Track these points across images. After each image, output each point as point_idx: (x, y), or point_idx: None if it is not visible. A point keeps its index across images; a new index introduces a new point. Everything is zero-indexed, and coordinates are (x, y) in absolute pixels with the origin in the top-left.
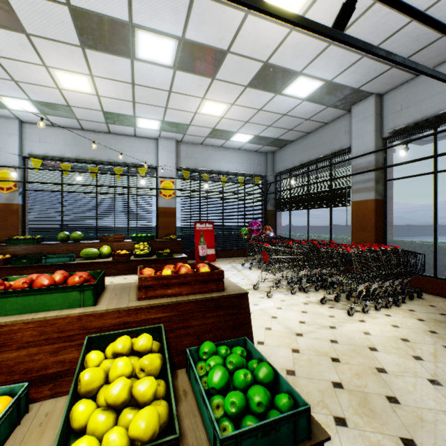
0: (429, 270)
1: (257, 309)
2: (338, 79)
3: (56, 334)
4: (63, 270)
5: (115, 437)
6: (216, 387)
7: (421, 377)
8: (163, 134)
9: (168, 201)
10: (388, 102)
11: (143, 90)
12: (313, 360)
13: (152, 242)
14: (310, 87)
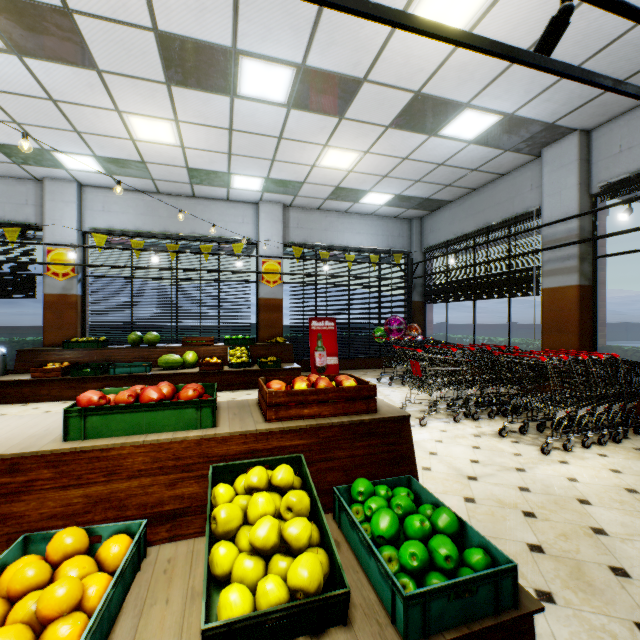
0: None
1: None
2: (523, 110)
3: (171, 462)
4: (137, 383)
5: (273, 587)
6: (385, 535)
7: None
8: (266, 197)
9: (272, 289)
10: (599, 142)
11: (244, 137)
12: (497, 514)
13: (251, 346)
14: (480, 124)
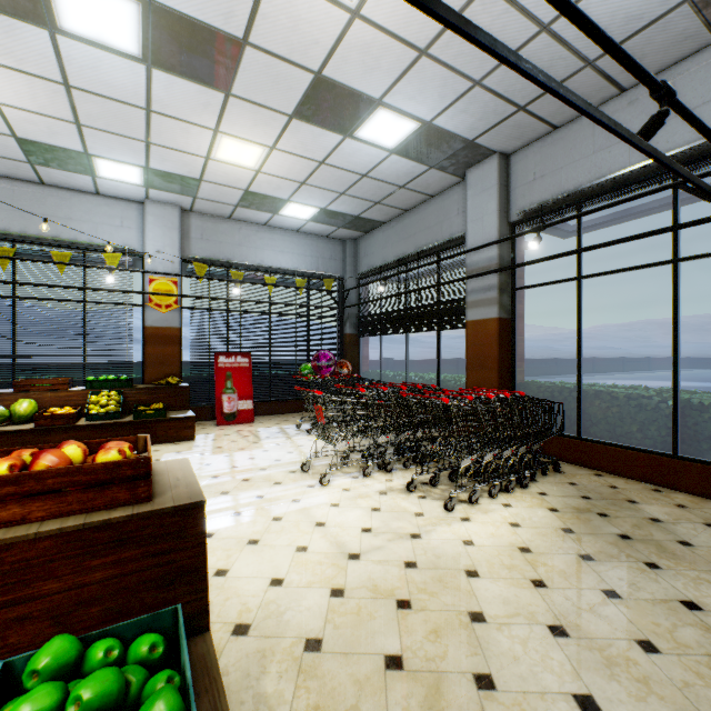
0: (572, 427)
1: (295, 509)
2: (441, 120)
3: None
4: None
5: None
6: None
7: (540, 623)
8: (154, 195)
9: (165, 315)
10: (517, 168)
11: (93, 101)
12: (365, 610)
13: (128, 390)
14: (399, 130)
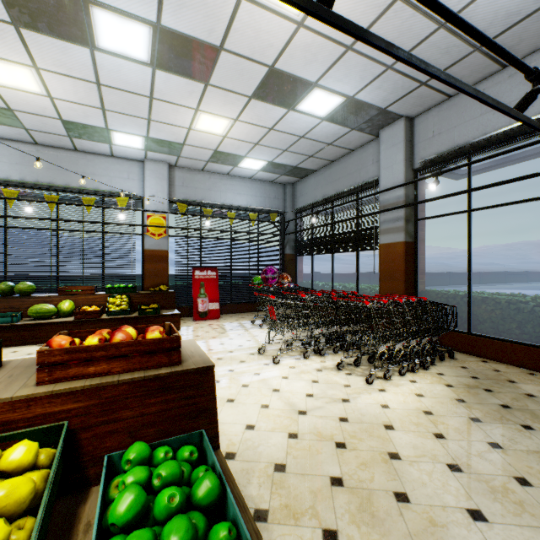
0: (463, 325)
1: (257, 379)
2: (361, 95)
3: None
4: (1, 334)
5: None
6: (118, 522)
7: (440, 462)
8: (150, 155)
9: (157, 241)
10: (419, 127)
11: (114, 93)
12: (313, 448)
13: (134, 294)
14: (329, 103)
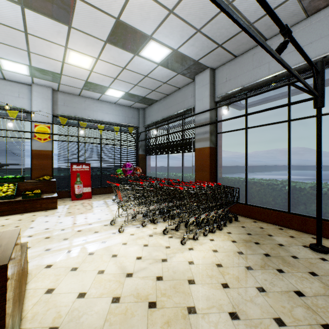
0: (243, 199)
1: (102, 247)
2: (182, 49)
3: None
4: None
5: None
6: None
7: (224, 311)
8: (36, 81)
9: (43, 144)
10: (218, 75)
11: None
12: (129, 311)
13: (21, 183)
14: (161, 53)
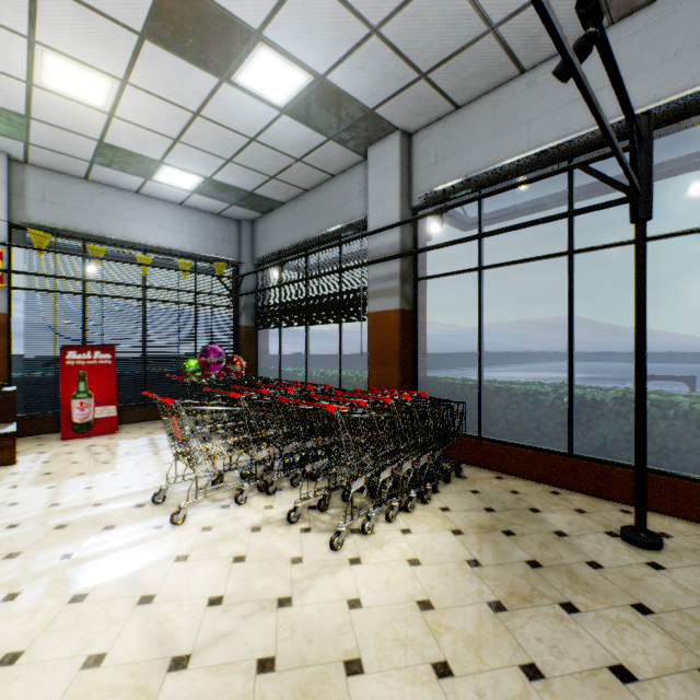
0: (473, 426)
1: (117, 574)
2: (336, 76)
3: None
4: None
5: None
6: None
7: None
8: None
9: None
10: (419, 148)
11: None
12: None
13: None
14: (288, 81)
